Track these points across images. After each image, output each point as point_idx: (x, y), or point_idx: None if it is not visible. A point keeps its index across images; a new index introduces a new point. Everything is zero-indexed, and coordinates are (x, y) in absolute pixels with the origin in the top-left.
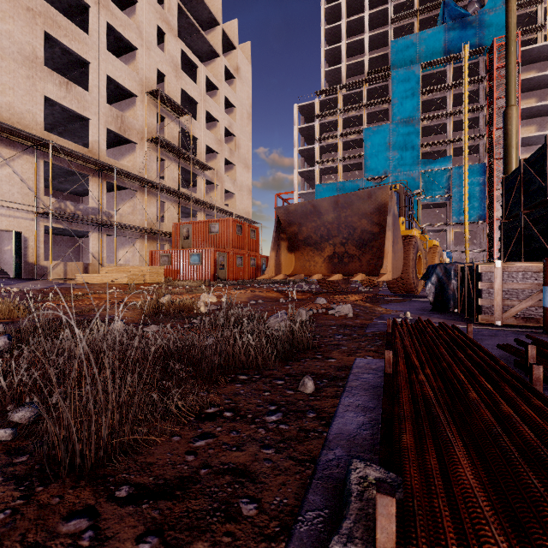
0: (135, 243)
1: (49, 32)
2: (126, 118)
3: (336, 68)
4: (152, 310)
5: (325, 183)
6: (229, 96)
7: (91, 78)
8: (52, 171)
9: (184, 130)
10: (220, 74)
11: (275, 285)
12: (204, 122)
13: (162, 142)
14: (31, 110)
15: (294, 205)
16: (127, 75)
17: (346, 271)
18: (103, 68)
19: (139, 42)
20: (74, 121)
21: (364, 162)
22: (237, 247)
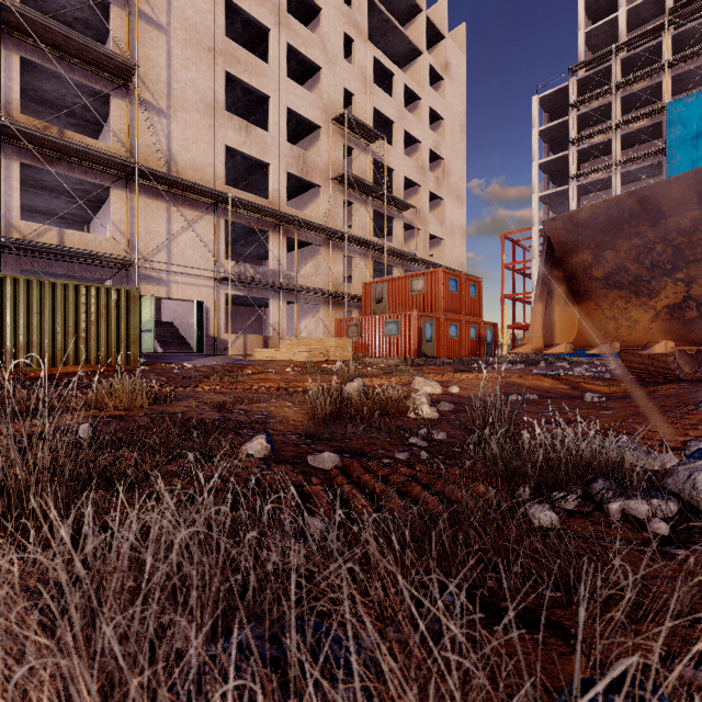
0: (319, 311)
1: (229, 70)
2: (308, 157)
3: (606, 22)
4: (330, 408)
5: None
6: (435, 105)
7: (271, 115)
8: (234, 233)
9: (376, 161)
10: (423, 77)
11: (517, 366)
12: (401, 146)
13: (349, 180)
14: (212, 163)
15: (588, 209)
16: (309, 104)
17: None
18: (283, 100)
19: (322, 59)
20: (255, 171)
21: (666, 160)
22: (450, 311)
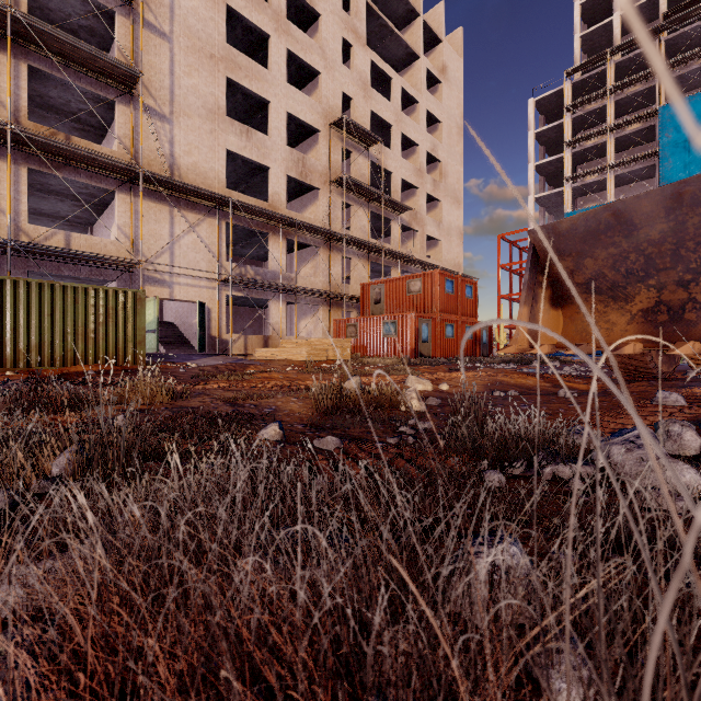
0: (318, 312)
1: (230, 76)
2: (307, 160)
3: (601, 26)
4: (331, 402)
5: (583, 209)
6: (433, 108)
7: (271, 120)
8: (235, 235)
9: (374, 164)
10: (420, 81)
11: (509, 365)
12: (399, 149)
13: (348, 183)
14: (214, 167)
15: (569, 220)
16: (308, 108)
17: (693, 338)
18: (283, 105)
19: (321, 64)
20: (255, 174)
21: (659, 163)
22: (446, 311)
